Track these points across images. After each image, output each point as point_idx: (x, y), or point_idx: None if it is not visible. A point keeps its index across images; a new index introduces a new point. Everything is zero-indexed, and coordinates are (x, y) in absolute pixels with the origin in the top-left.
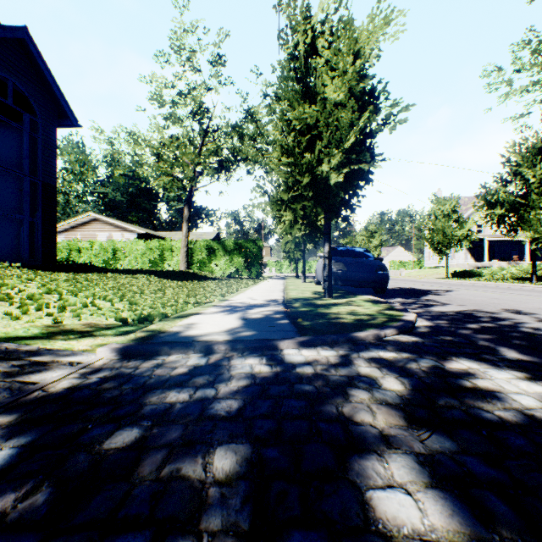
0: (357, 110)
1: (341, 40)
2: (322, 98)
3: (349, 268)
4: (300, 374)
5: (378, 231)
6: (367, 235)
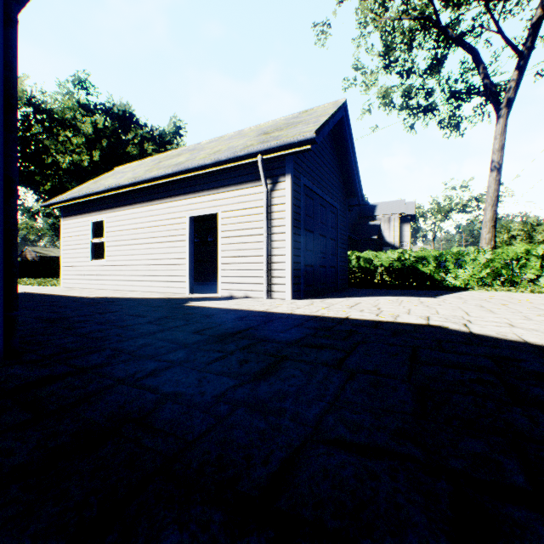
0: (543, 239)
1: (539, 227)
2: (533, 234)
3: None
4: None
5: None
6: None
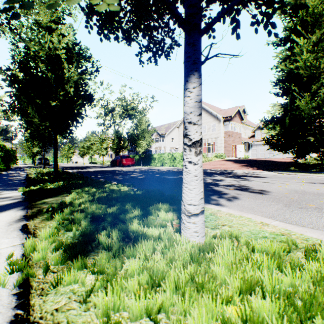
0: None
1: None
2: None
3: (41, 161)
4: (29, 167)
5: (73, 147)
6: (69, 148)
